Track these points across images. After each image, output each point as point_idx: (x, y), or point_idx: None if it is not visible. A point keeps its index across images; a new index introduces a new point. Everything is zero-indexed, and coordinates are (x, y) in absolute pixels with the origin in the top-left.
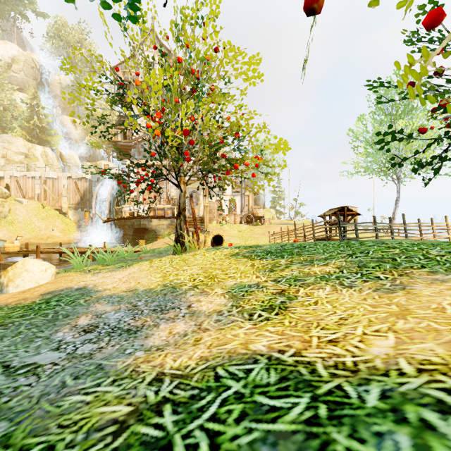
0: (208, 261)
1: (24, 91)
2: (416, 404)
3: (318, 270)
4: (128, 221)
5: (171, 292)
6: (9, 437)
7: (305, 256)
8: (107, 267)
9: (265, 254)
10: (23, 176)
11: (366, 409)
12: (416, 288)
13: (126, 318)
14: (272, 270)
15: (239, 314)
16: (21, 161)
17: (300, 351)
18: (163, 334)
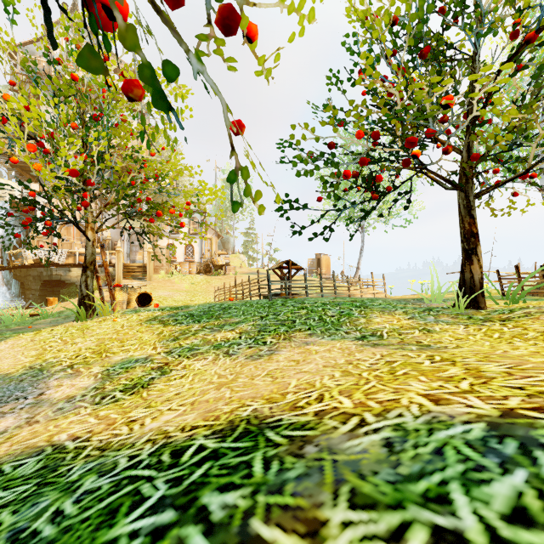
0: (114, 330)
1: None
2: (97, 473)
3: (221, 337)
4: (33, 270)
5: (32, 377)
6: None
7: (221, 320)
8: None
9: (184, 318)
10: None
11: (59, 485)
12: (280, 353)
13: None
14: (176, 339)
15: (92, 398)
16: None
17: (93, 435)
18: None
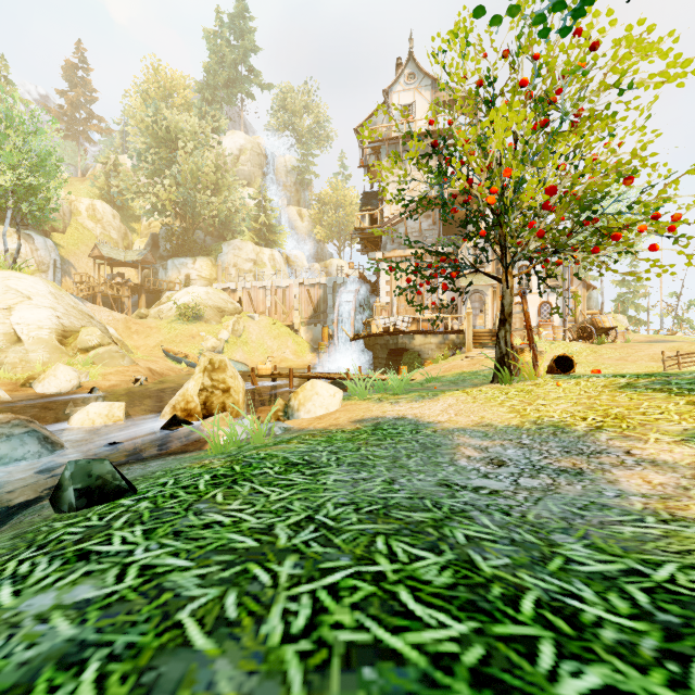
0: (579, 395)
1: (250, 185)
2: None
3: None
4: (380, 339)
5: (562, 432)
6: (599, 548)
7: None
8: (401, 396)
9: None
10: (254, 287)
11: None
12: None
13: (534, 457)
14: None
15: None
16: (250, 270)
17: None
18: (637, 482)
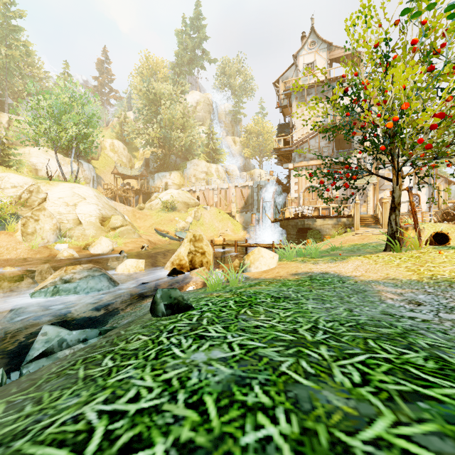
0: None
1: (203, 124)
2: None
3: None
4: (291, 221)
5: None
6: None
7: None
8: (318, 259)
9: None
10: (207, 189)
11: None
12: None
13: (442, 300)
14: None
15: None
16: (203, 178)
17: None
18: None
